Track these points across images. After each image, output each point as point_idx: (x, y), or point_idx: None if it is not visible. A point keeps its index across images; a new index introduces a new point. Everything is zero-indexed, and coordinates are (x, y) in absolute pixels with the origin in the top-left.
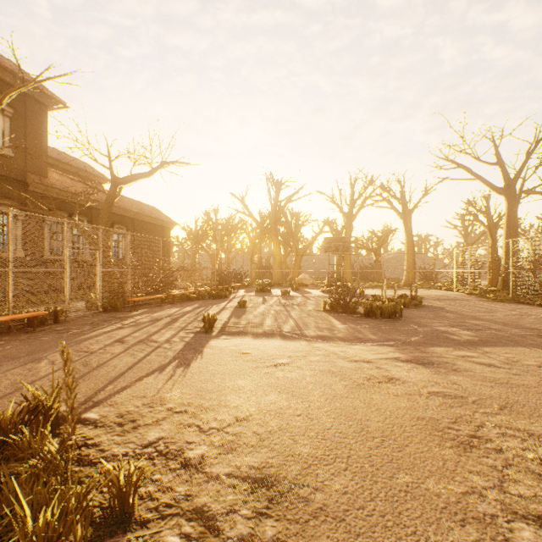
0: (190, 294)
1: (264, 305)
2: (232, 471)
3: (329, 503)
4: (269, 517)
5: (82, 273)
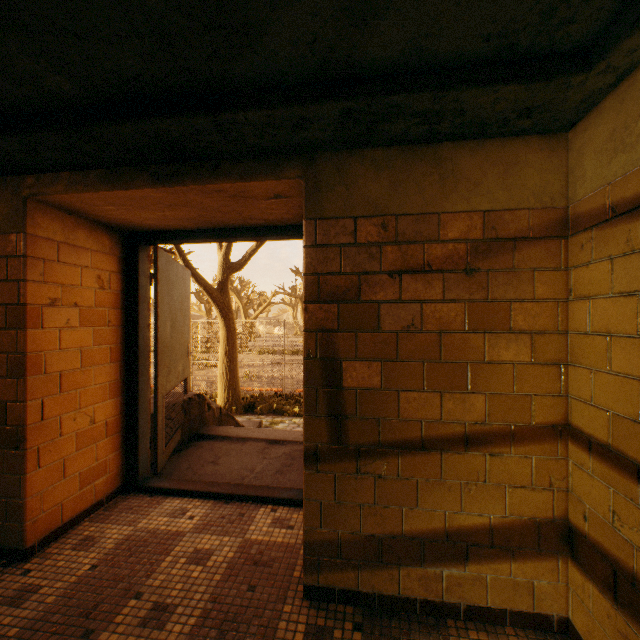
0: None
1: None
2: None
3: None
4: None
5: None
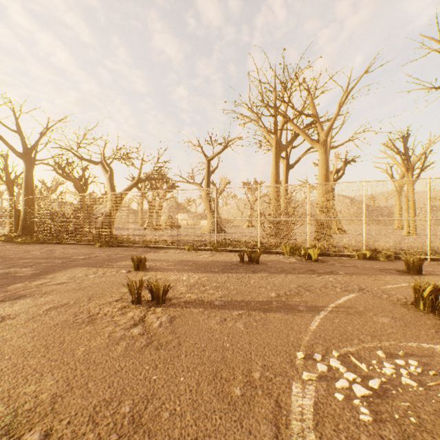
0: None
1: None
2: None
3: (55, 392)
4: (22, 435)
5: None
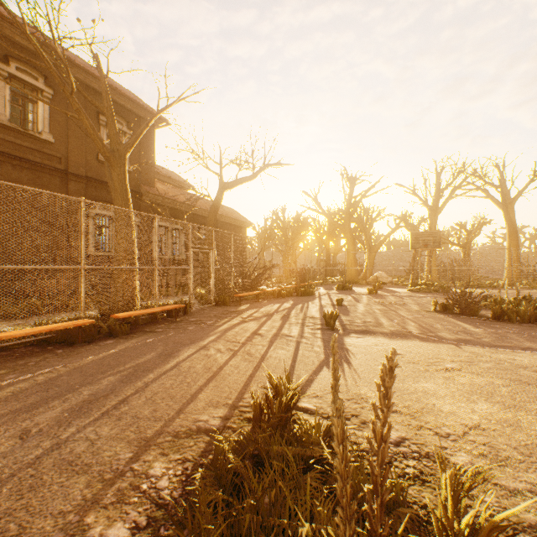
0: (280, 291)
1: (360, 303)
2: (529, 487)
3: None
4: None
5: (179, 271)
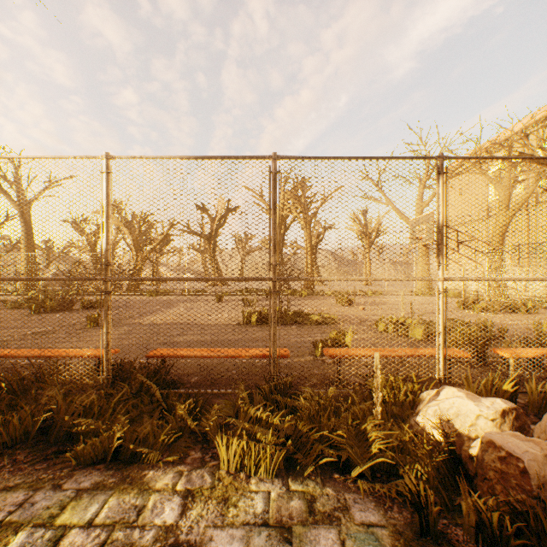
0: None
1: None
2: None
3: None
4: None
5: None
